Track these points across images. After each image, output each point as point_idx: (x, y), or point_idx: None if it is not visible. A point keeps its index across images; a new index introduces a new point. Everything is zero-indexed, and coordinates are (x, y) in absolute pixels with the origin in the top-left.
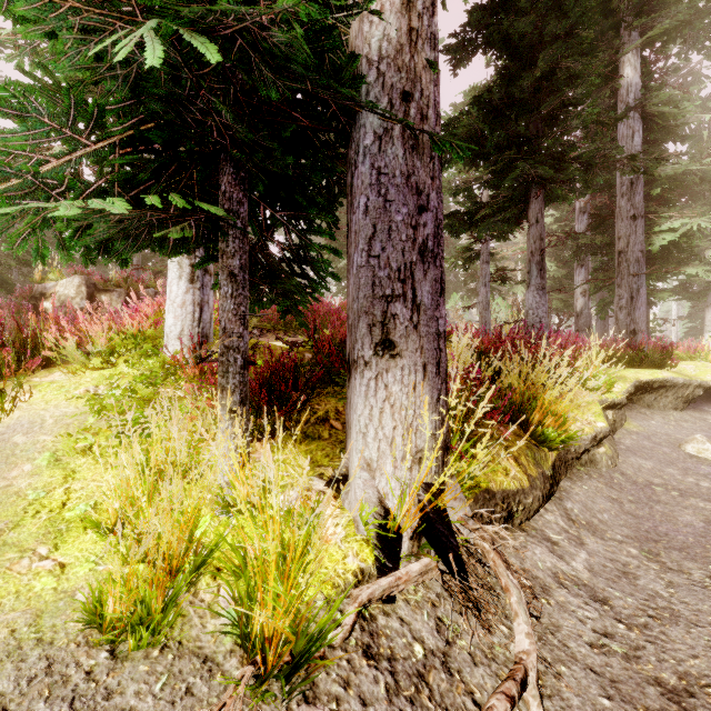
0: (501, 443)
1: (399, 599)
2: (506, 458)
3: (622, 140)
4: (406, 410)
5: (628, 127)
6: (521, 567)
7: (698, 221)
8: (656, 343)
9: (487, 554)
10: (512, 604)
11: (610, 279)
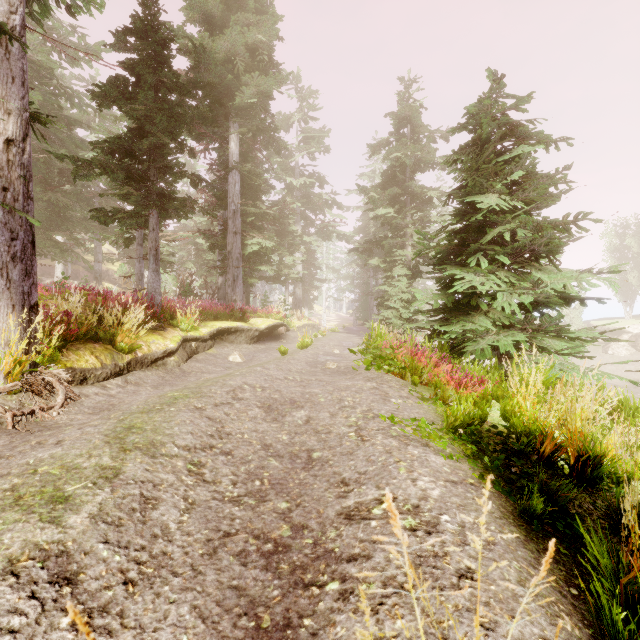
0: (90, 350)
1: (0, 399)
2: (90, 356)
3: (230, 185)
4: (7, 324)
5: (233, 178)
6: (79, 392)
7: (266, 242)
8: (253, 308)
9: (53, 382)
10: (59, 393)
11: (226, 268)
